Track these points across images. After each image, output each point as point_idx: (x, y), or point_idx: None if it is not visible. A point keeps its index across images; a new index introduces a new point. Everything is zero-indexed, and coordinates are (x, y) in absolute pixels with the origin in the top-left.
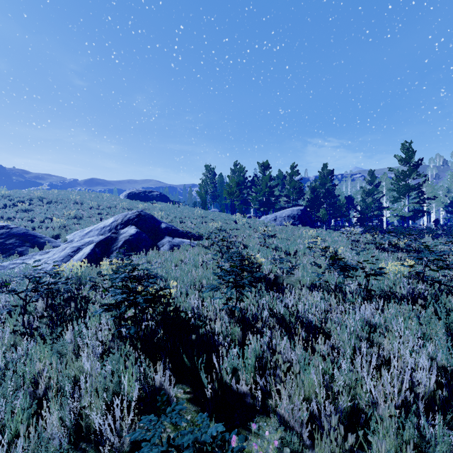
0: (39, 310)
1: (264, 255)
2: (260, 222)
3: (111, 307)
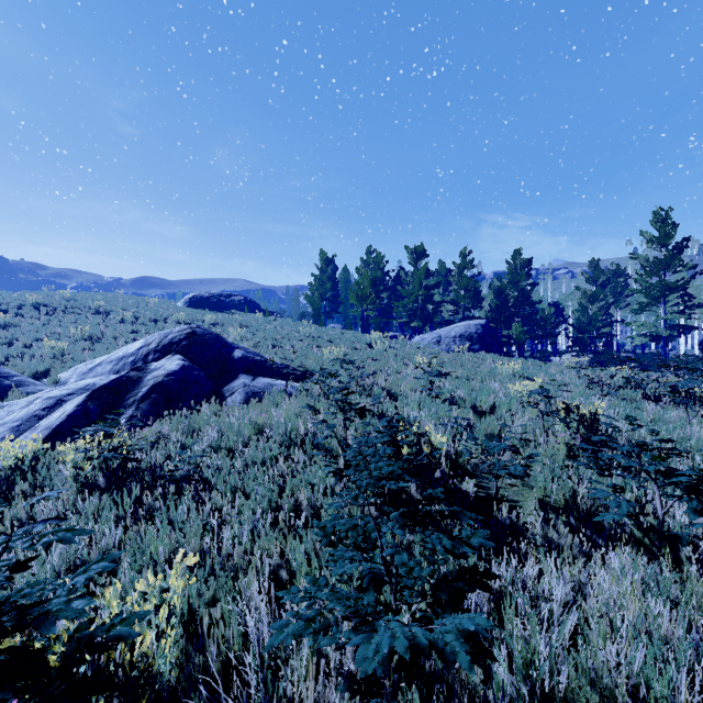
0: None
1: (432, 417)
2: (412, 346)
3: None
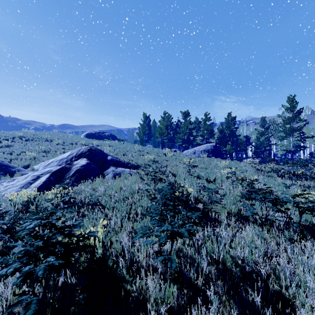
0: None
1: (189, 183)
2: (183, 155)
3: None
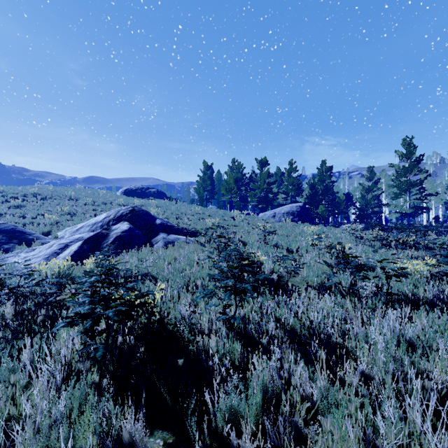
0: (8, 316)
1: (264, 253)
2: (258, 219)
3: (76, 320)
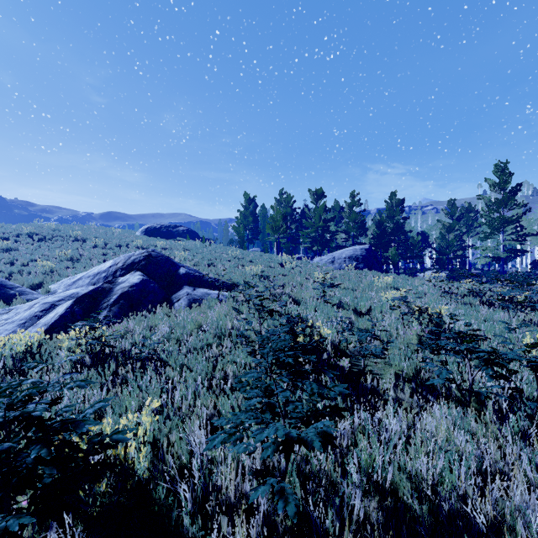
0: None
1: (324, 317)
2: (313, 265)
3: None
